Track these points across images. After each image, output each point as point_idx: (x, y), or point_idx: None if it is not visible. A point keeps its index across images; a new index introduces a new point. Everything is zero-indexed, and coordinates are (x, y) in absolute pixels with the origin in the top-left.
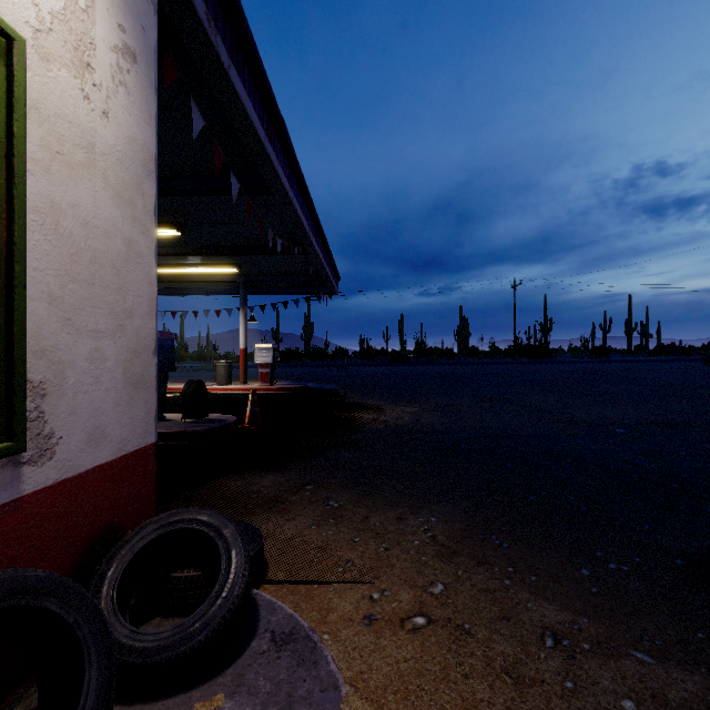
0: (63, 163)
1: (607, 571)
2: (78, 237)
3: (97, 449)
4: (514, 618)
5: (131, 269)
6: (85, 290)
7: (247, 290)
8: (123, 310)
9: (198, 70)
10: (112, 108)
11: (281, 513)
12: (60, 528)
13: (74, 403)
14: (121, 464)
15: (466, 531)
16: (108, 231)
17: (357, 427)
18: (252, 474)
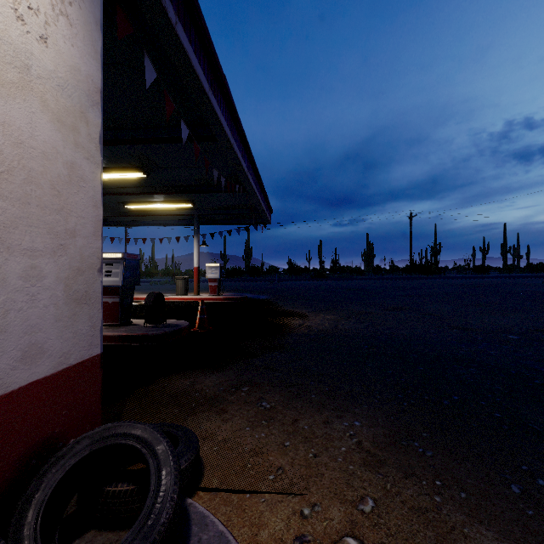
0: None
1: (538, 489)
2: (9, 156)
3: (33, 365)
4: None
5: (74, 191)
6: (19, 208)
7: (200, 221)
8: (65, 229)
9: (151, 30)
10: (52, 35)
11: (219, 412)
12: None
13: (5, 321)
14: (62, 377)
15: (389, 437)
16: (46, 153)
17: (286, 331)
18: (197, 373)
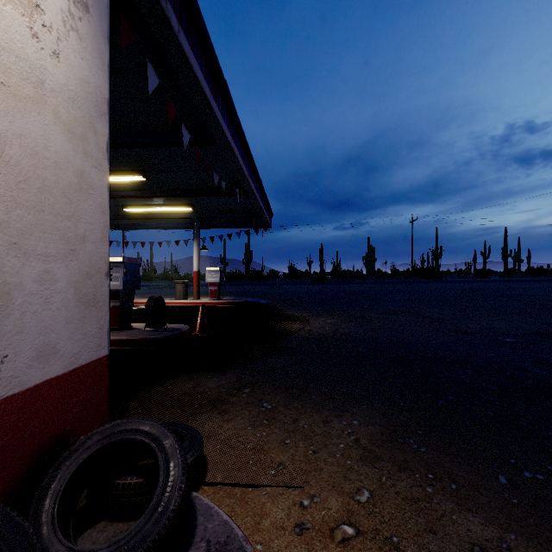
0: (9, 94)
1: (523, 480)
2: (25, 166)
3: (46, 365)
4: (440, 531)
5: (83, 198)
6: (34, 216)
7: (200, 225)
8: (75, 235)
9: (153, 37)
10: (63, 50)
11: (221, 413)
12: (5, 442)
13: (22, 322)
14: (73, 376)
15: (386, 435)
16: (58, 162)
17: (287, 335)
18: (199, 376)
